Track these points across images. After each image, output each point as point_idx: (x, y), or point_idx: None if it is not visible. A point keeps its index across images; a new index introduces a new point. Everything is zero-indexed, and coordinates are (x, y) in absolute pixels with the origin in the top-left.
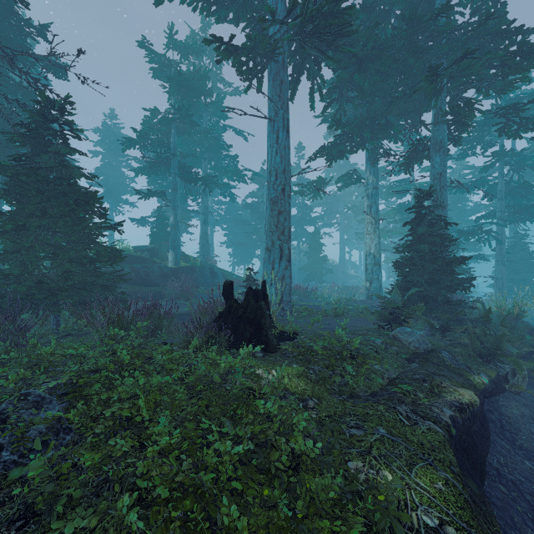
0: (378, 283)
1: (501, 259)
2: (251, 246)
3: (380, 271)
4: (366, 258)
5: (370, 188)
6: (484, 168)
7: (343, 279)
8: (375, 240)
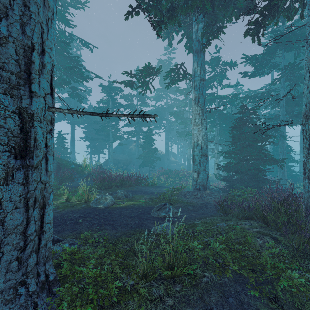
0: (205, 174)
1: (284, 151)
2: (101, 140)
3: (207, 162)
4: (194, 149)
5: (197, 80)
6: (273, 81)
7: (167, 164)
8: (202, 131)
